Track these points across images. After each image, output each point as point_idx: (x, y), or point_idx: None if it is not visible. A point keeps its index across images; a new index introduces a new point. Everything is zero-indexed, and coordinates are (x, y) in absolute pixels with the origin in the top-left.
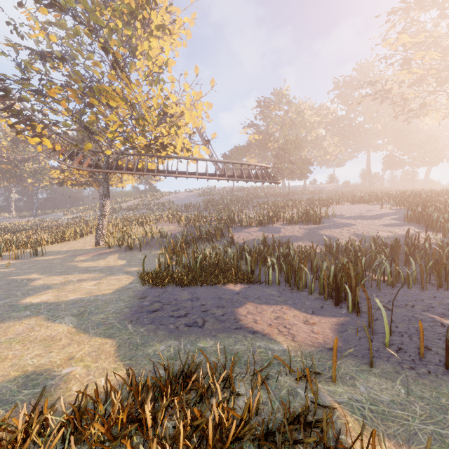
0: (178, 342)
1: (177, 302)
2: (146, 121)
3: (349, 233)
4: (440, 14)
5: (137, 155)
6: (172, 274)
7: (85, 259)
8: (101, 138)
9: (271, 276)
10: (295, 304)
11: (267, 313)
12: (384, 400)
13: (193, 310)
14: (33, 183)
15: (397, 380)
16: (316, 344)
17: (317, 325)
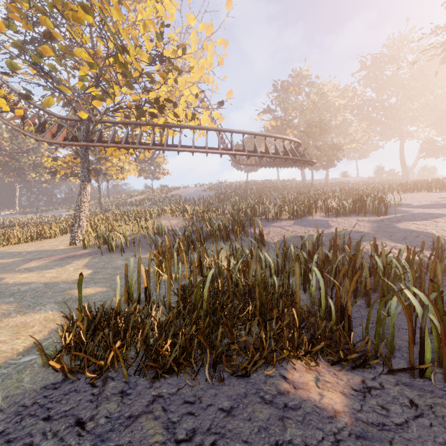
0: None
1: None
2: (128, 53)
3: None
4: None
5: (127, 123)
6: (148, 312)
7: (33, 267)
8: (68, 90)
9: (427, 348)
10: None
11: None
12: None
13: None
14: (35, 177)
15: None
16: None
17: None
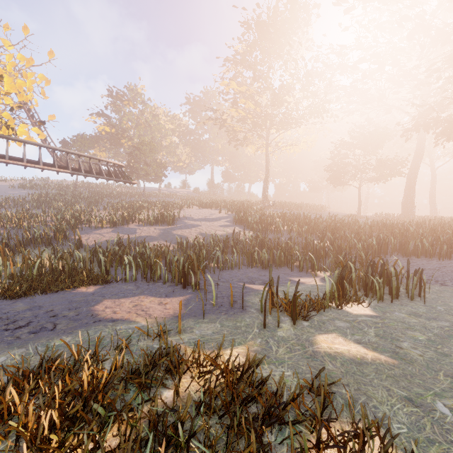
0: (24, 349)
1: (9, 315)
2: None
3: (196, 233)
4: (254, 77)
5: None
6: None
7: None
8: None
9: (128, 274)
10: (151, 293)
11: (126, 304)
12: (208, 334)
13: (37, 318)
14: None
15: (217, 322)
16: (168, 316)
17: (169, 303)
